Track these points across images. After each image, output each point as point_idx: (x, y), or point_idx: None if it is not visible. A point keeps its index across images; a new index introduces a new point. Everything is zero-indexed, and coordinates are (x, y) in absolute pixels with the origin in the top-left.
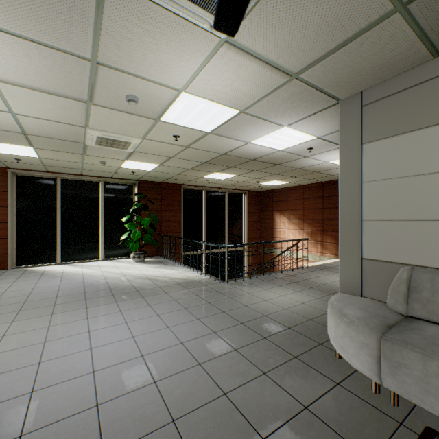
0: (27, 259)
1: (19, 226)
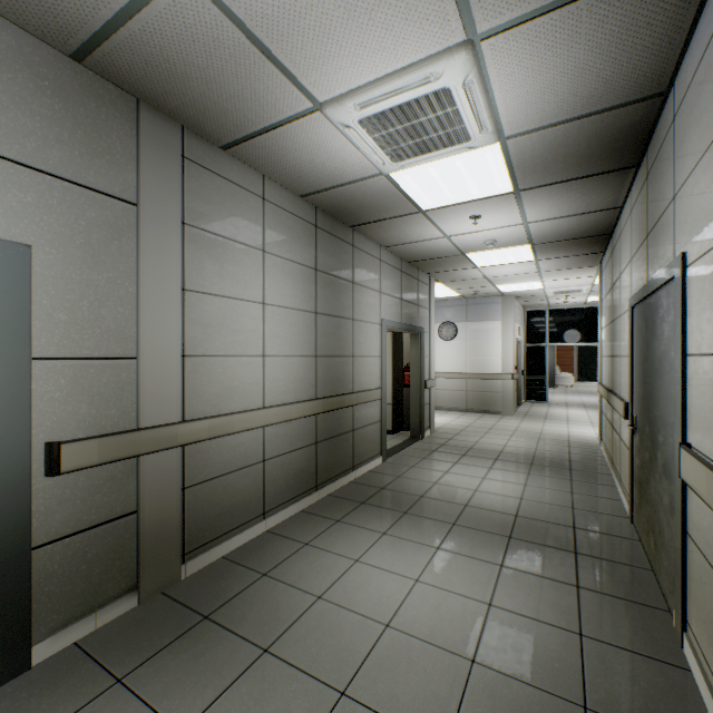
0: (581, 378)
1: (577, 360)
